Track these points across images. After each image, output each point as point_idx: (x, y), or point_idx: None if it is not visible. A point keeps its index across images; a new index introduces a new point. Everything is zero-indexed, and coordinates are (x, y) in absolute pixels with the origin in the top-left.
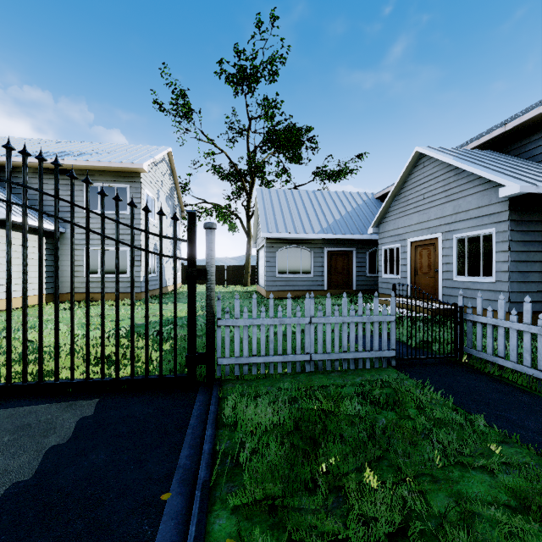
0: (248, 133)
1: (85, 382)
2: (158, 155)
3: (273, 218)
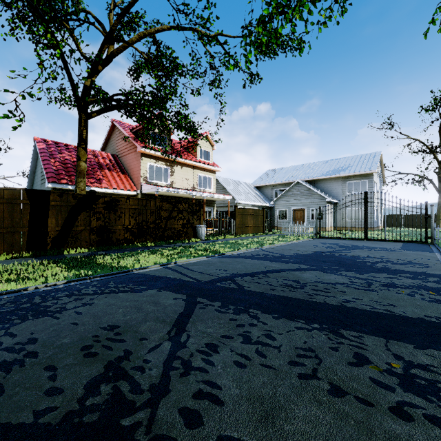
0: (440, 126)
1: (396, 240)
2: (378, 161)
3: None
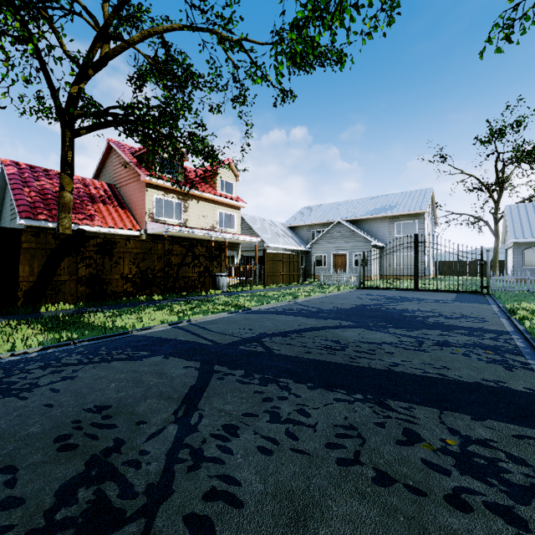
0: (496, 160)
1: (449, 290)
2: (430, 198)
3: (520, 228)
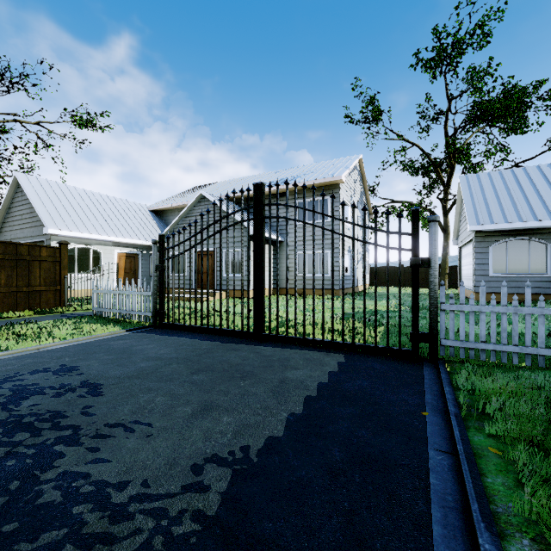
0: (446, 116)
1: (331, 342)
2: (352, 164)
3: (485, 207)
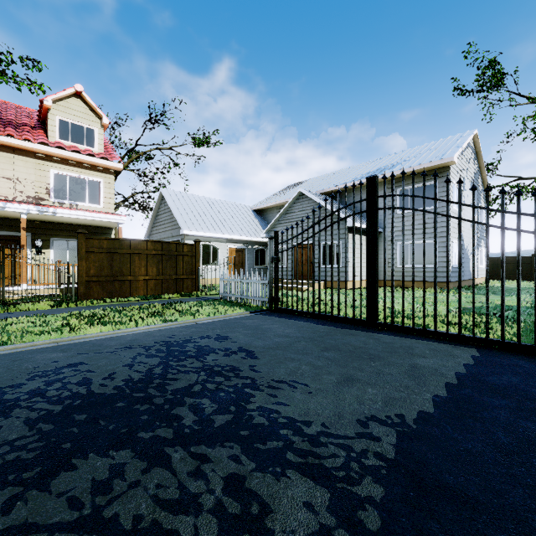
0: None
1: (458, 335)
2: (465, 142)
3: None
